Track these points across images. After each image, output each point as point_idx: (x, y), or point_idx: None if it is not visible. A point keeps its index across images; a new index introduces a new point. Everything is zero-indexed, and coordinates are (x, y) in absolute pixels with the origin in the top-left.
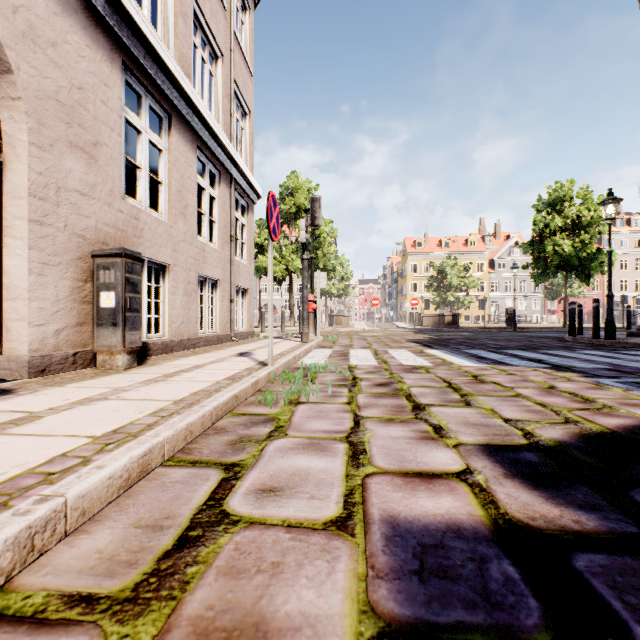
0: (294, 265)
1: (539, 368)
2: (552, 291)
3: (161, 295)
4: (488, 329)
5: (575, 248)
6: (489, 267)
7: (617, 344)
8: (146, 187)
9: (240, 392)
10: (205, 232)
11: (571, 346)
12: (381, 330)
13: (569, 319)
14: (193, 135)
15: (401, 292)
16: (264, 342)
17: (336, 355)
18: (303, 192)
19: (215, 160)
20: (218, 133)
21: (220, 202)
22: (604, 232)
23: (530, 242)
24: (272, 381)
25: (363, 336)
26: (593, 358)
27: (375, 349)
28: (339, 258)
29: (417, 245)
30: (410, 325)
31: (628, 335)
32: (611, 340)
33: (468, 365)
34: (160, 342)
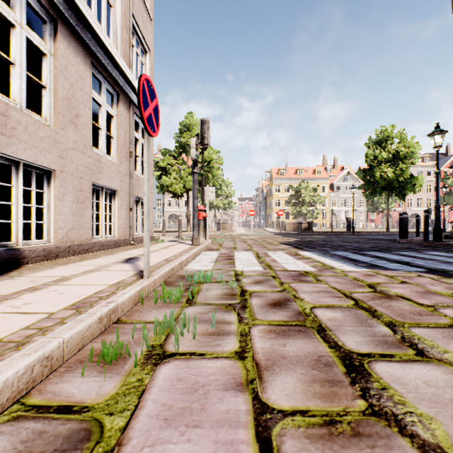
0: (190, 184)
1: (420, 273)
2: (373, 206)
3: (45, 201)
4: (334, 233)
5: (396, 174)
6: (330, 189)
7: (445, 245)
8: (22, 86)
9: (62, 345)
10: (101, 145)
11: (412, 247)
12: (256, 234)
13: (400, 225)
14: (86, 50)
15: (269, 206)
16: (159, 245)
17: (222, 258)
18: (197, 128)
19: (112, 81)
20: (113, 53)
21: (118, 120)
22: (415, 163)
23: (363, 169)
24: (142, 302)
25: (243, 239)
26: (449, 260)
27: (256, 251)
28: (225, 181)
29: (280, 173)
30: (276, 230)
31: (444, 238)
32: (440, 242)
33: (350, 270)
34: (40, 249)
